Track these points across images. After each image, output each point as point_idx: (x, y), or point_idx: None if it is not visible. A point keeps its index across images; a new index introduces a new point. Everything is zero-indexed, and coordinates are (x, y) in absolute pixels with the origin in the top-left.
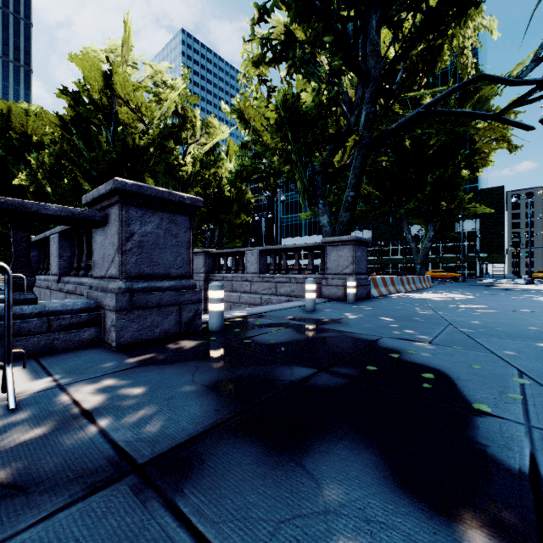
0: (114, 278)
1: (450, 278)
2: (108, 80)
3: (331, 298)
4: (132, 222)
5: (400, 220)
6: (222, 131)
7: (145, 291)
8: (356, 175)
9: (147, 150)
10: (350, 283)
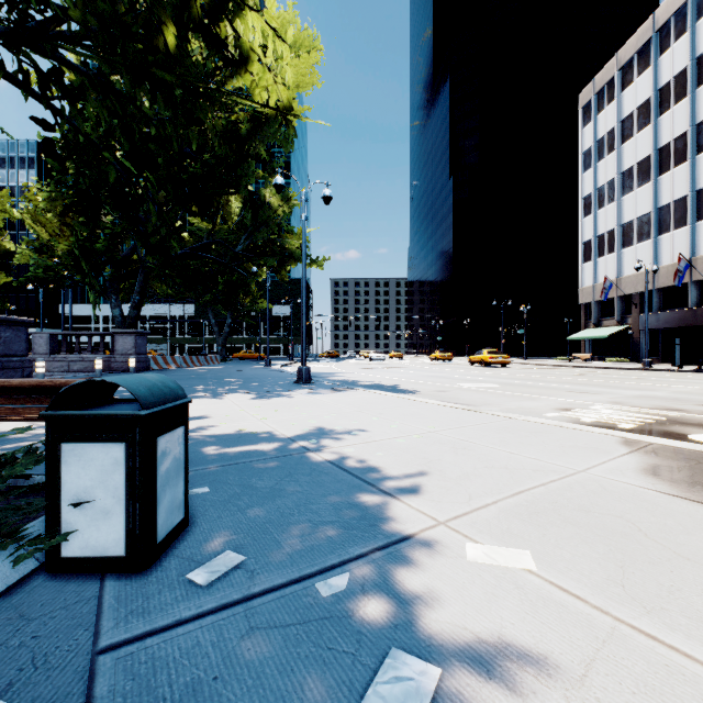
0: None
1: (257, 358)
2: None
3: (119, 371)
4: (2, 332)
5: (206, 306)
6: None
7: (8, 362)
8: (141, 286)
9: None
10: (132, 360)
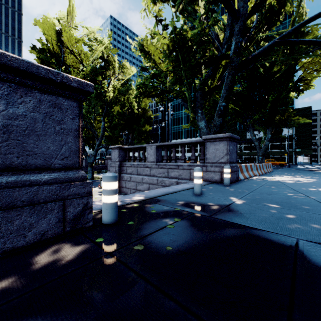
0: None
1: (278, 165)
2: (58, 36)
3: (209, 181)
4: None
5: (247, 127)
6: (133, 71)
7: (12, 186)
8: (227, 89)
9: None
10: (226, 170)
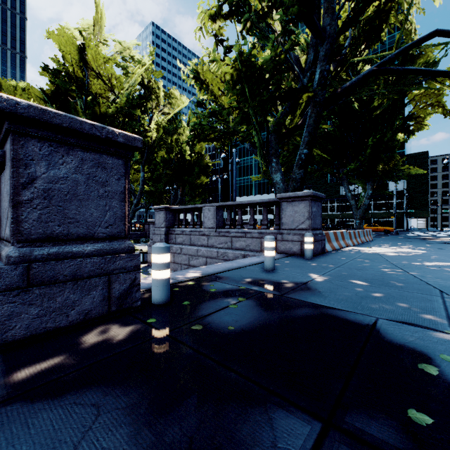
0: (8, 241)
1: (383, 231)
2: (80, 54)
3: (286, 253)
4: (33, 162)
5: (340, 180)
6: (184, 103)
7: (54, 259)
8: (310, 132)
9: (115, 116)
10: (308, 239)
